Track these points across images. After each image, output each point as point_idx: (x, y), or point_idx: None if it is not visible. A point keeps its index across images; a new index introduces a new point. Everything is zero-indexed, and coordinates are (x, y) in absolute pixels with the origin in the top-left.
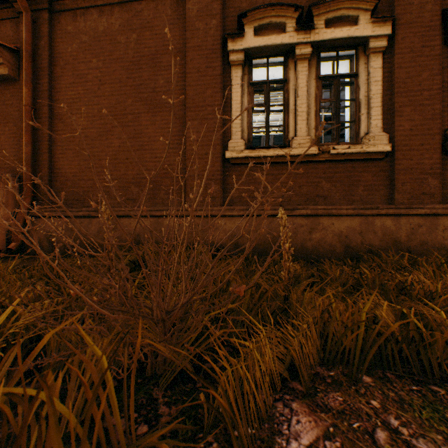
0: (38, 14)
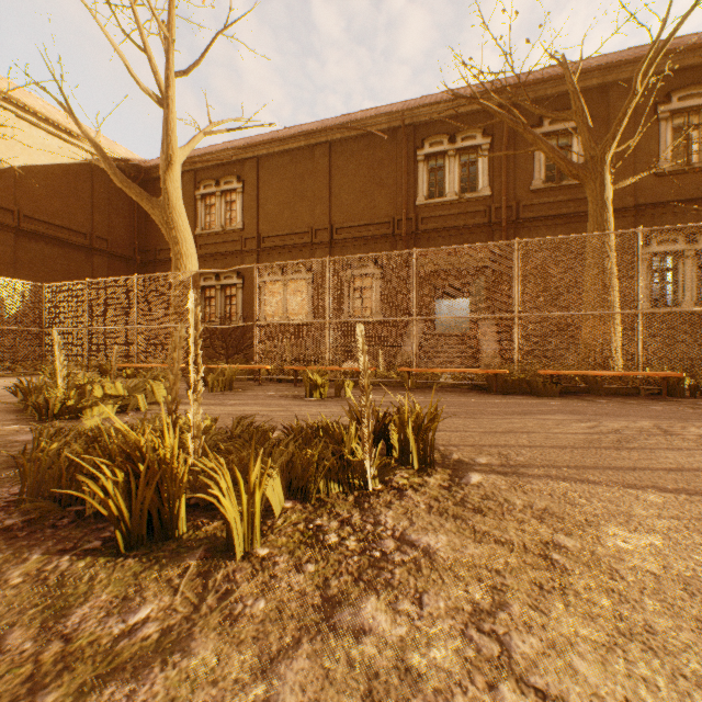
0: (506, 230)
